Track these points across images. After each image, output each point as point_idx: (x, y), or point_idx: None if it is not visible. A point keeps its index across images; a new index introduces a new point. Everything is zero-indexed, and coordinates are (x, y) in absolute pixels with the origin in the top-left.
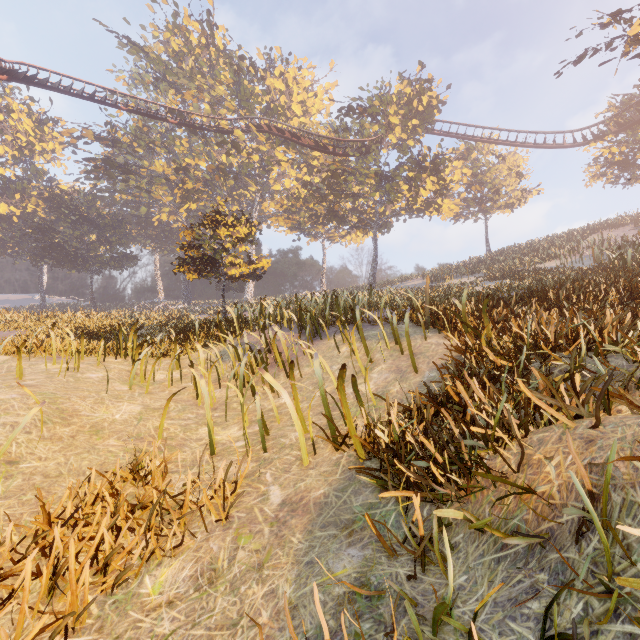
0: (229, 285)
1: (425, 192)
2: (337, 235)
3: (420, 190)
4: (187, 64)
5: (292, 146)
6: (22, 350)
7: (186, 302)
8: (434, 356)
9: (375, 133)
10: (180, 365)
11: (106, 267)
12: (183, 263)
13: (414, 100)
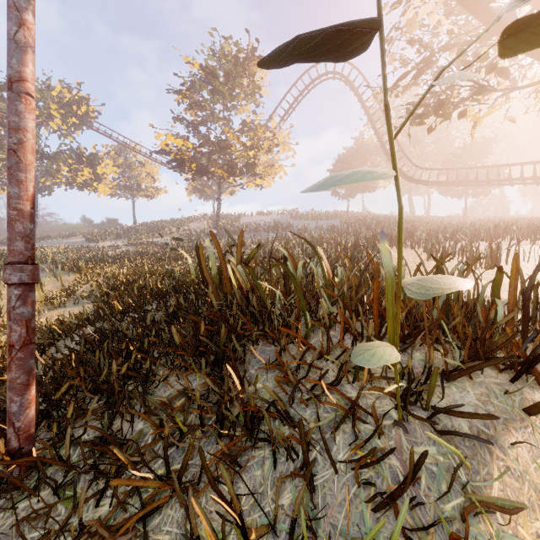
0: None
1: (83, 176)
2: None
3: (79, 174)
4: None
5: None
6: None
7: None
8: (72, 282)
9: (36, 116)
10: None
11: None
12: None
13: (74, 105)
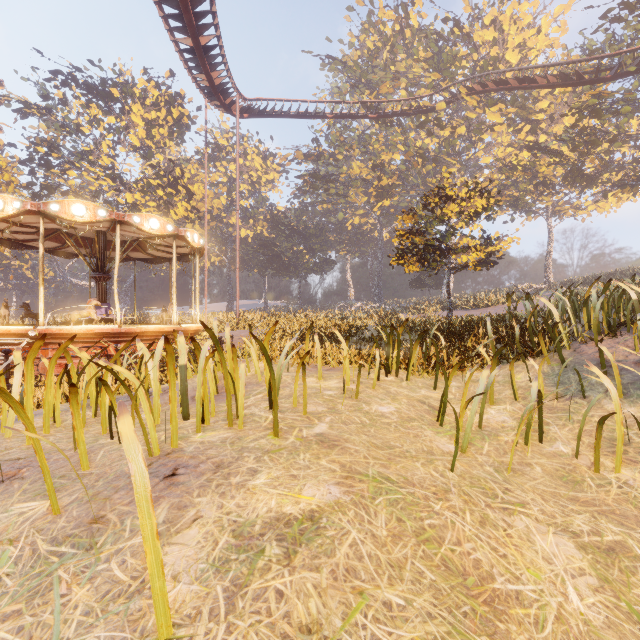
0: (424, 282)
1: None
2: (568, 207)
3: None
4: (381, 59)
5: (511, 101)
6: (278, 355)
7: (377, 302)
8: None
9: None
10: (539, 407)
11: (310, 273)
12: (401, 254)
13: None
